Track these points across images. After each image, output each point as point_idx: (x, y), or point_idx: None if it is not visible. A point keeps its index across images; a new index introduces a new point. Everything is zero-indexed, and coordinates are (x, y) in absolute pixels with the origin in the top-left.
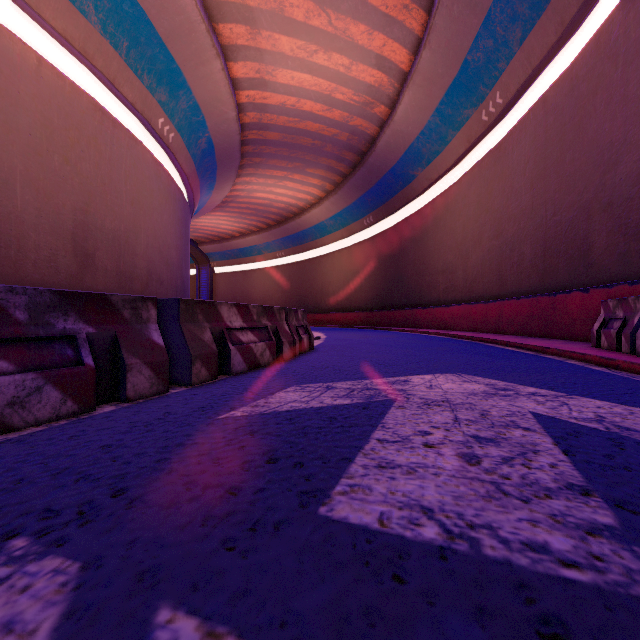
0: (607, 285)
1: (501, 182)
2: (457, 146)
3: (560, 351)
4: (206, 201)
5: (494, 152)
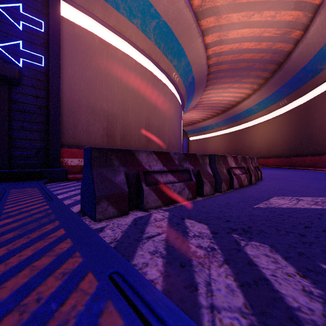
0: None
1: None
2: None
3: None
4: (188, 106)
5: None
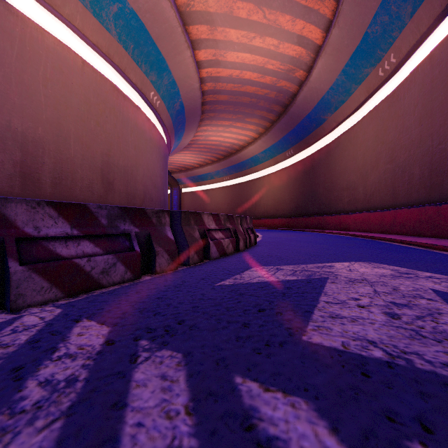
0: None
1: (394, 121)
2: (358, 96)
3: (446, 247)
4: (178, 144)
5: (388, 99)
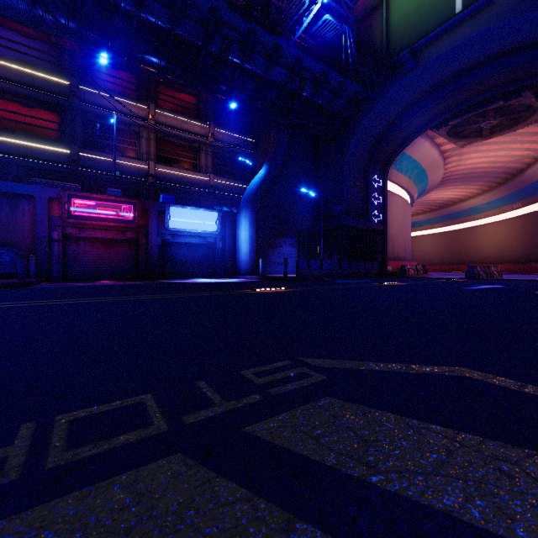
0: None
1: None
2: None
3: None
4: None
5: None
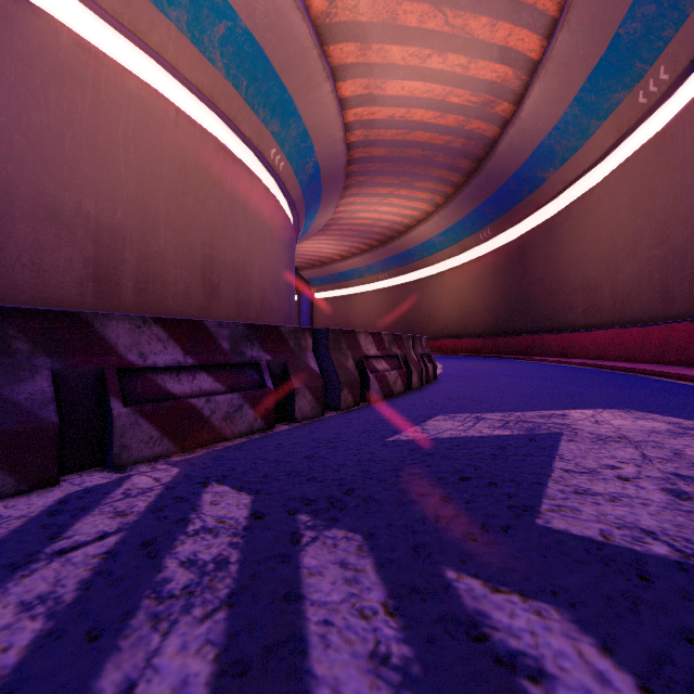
0: None
1: (666, 177)
2: (603, 138)
3: None
4: (309, 226)
5: (656, 141)
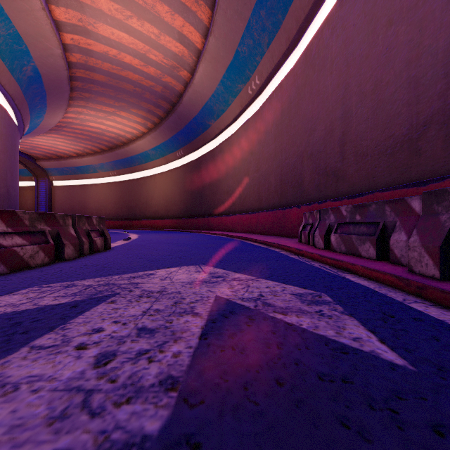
0: (308, 204)
1: (259, 135)
2: (235, 108)
3: (279, 245)
4: (39, 123)
5: (256, 115)
